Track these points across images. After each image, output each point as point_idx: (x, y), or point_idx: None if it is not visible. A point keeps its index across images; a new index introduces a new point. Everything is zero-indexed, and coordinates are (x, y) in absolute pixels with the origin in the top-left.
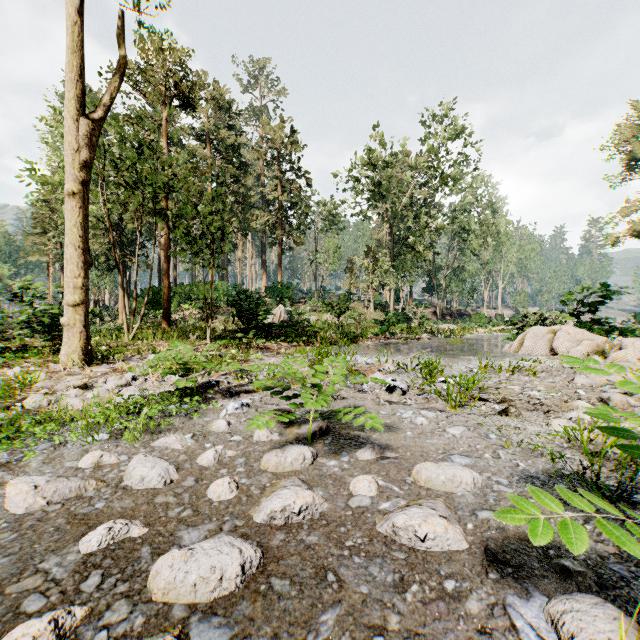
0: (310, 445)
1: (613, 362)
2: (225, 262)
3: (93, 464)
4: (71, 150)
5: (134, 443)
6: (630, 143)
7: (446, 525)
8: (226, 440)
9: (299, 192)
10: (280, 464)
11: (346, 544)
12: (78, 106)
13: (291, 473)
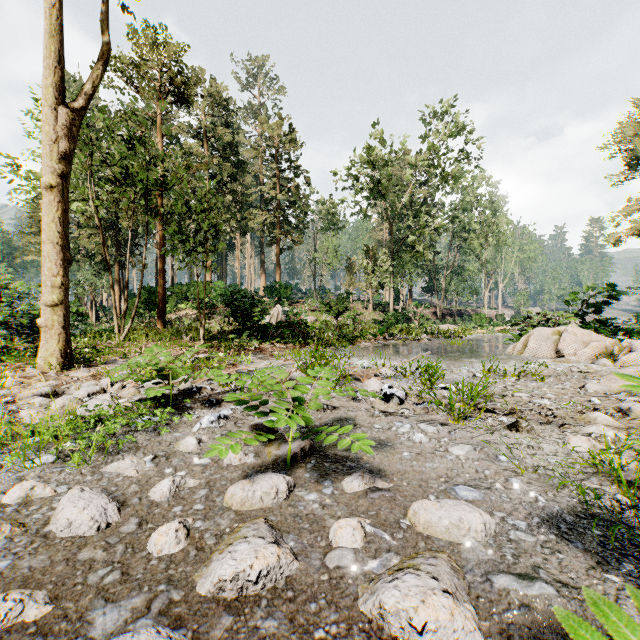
0: (289, 470)
1: (623, 365)
2: (224, 262)
3: (21, 499)
4: (49, 141)
5: (82, 468)
6: (632, 141)
7: (452, 607)
8: (191, 463)
9: (297, 191)
10: (247, 500)
11: (315, 634)
12: (56, 94)
13: (259, 512)
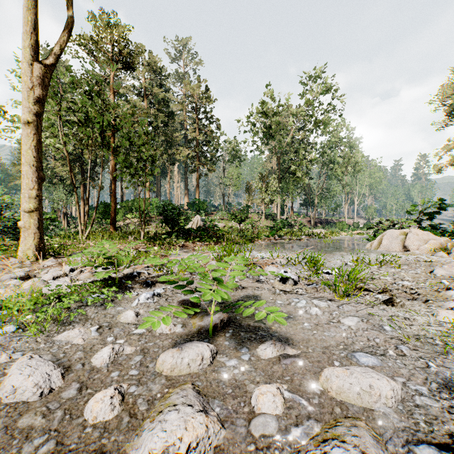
0: (211, 339)
1: None
2: (158, 185)
3: None
4: (27, 88)
5: (38, 336)
6: (451, 98)
7: None
8: (129, 333)
9: (211, 133)
10: (176, 366)
11: None
12: (32, 53)
13: (187, 377)
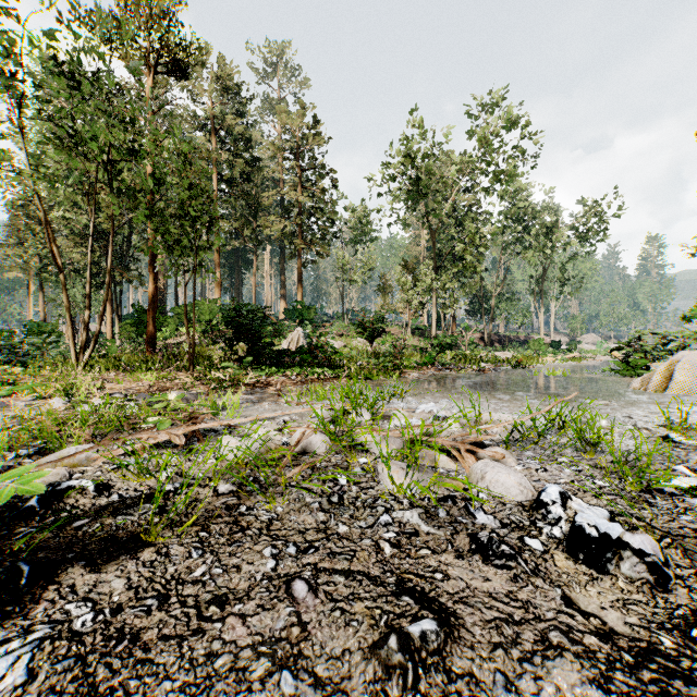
0: None
1: None
2: (238, 281)
3: None
4: None
5: None
6: None
7: None
8: None
9: (323, 193)
10: None
11: None
12: None
13: None
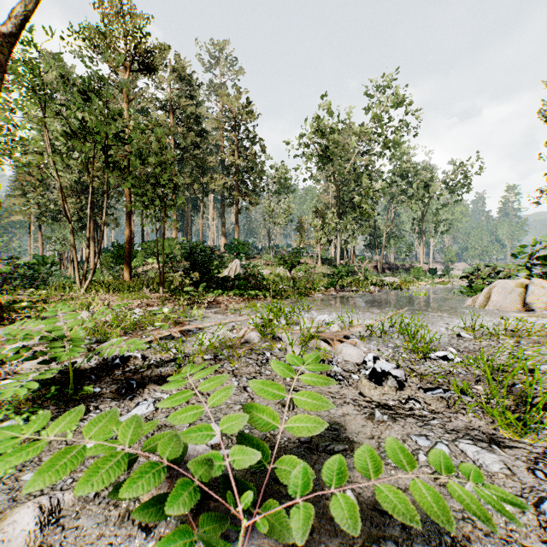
0: None
1: None
2: (189, 222)
3: None
4: None
5: None
6: None
7: None
8: None
9: (254, 157)
10: None
11: None
12: None
13: None
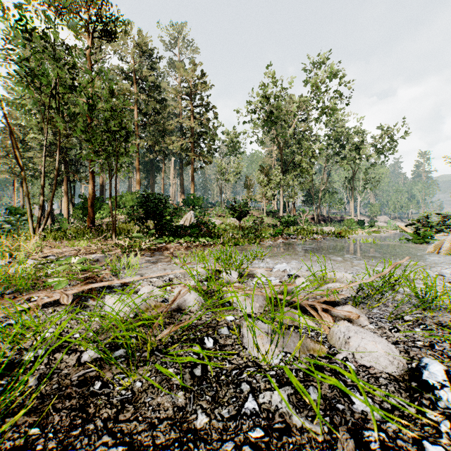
0: None
1: None
2: (152, 180)
3: None
4: None
5: None
6: None
7: None
8: None
9: (207, 122)
10: None
11: None
12: None
13: None
